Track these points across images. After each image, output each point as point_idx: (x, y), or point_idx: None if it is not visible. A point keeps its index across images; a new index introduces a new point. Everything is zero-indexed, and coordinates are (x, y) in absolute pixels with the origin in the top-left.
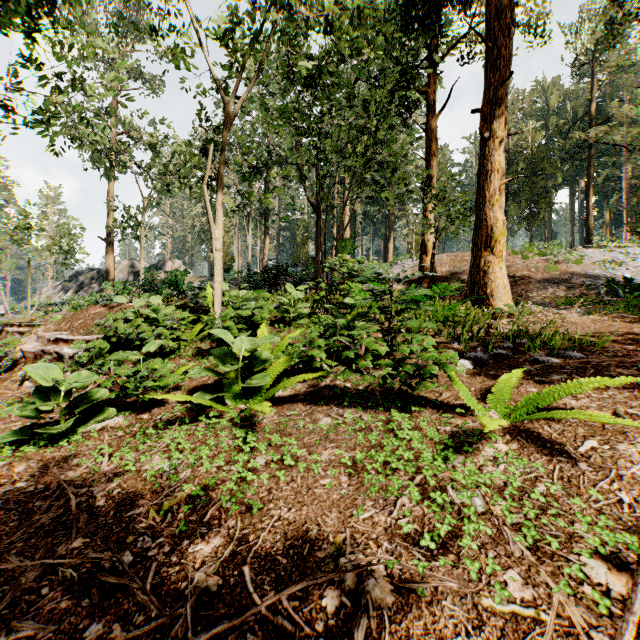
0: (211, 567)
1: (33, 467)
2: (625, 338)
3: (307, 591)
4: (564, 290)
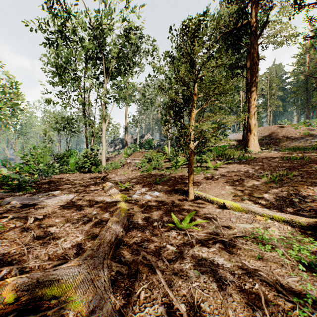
0: (173, 176)
1: (147, 173)
2: (265, 157)
3: (181, 176)
4: (308, 142)
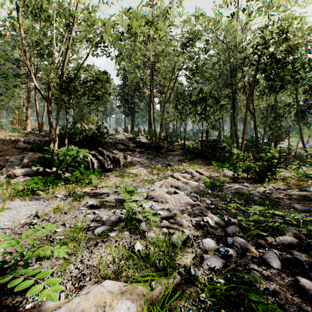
0: None
1: None
2: None
3: None
4: None
